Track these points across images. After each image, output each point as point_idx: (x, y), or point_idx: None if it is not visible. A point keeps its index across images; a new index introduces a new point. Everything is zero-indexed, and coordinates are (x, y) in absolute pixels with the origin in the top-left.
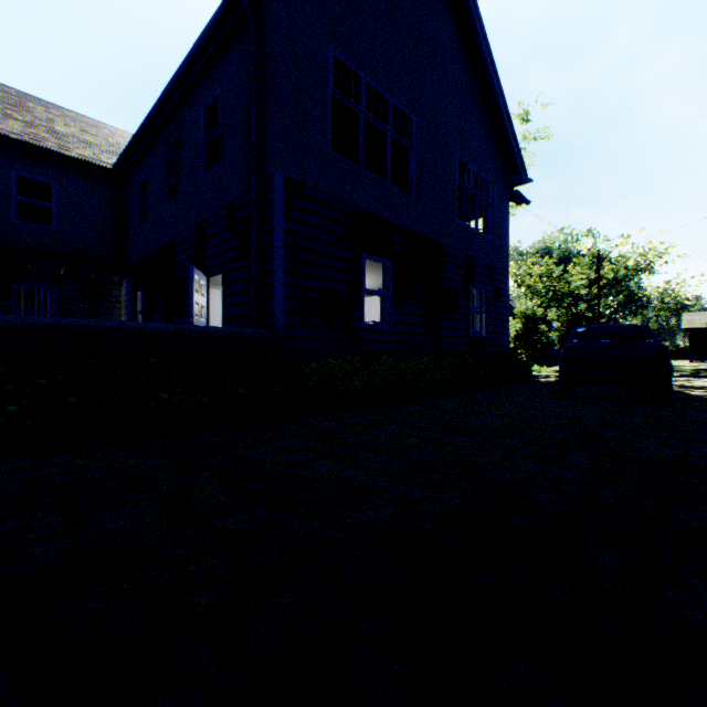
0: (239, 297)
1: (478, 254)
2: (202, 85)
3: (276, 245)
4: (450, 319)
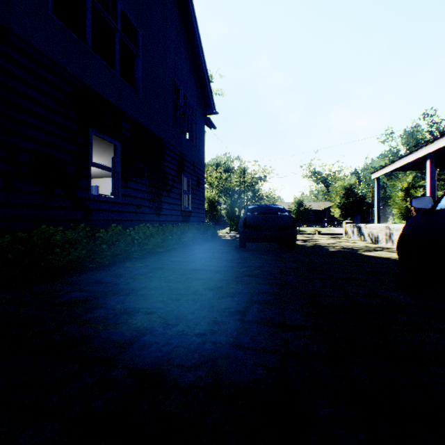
0: None
1: (187, 153)
2: None
3: None
4: (168, 196)
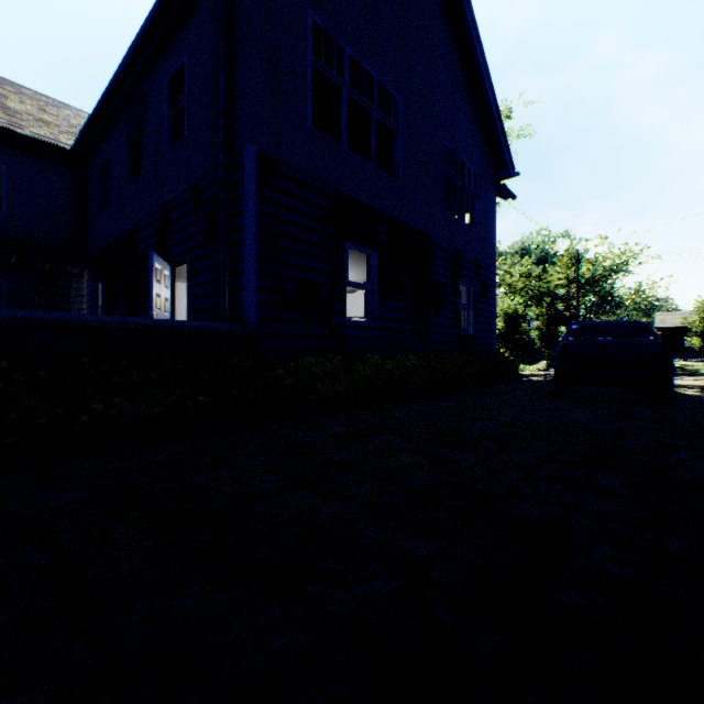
0: (205, 288)
1: (466, 248)
2: (166, 52)
3: (247, 228)
4: (437, 316)
